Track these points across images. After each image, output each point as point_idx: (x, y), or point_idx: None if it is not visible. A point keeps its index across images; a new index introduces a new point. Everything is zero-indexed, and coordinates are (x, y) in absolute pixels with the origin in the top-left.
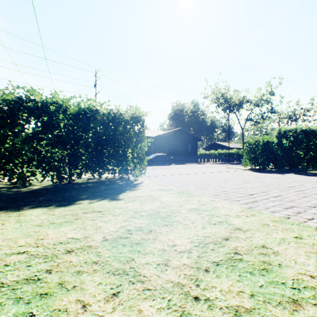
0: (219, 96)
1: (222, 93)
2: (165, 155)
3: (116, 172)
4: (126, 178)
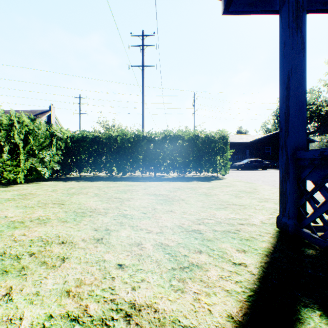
0: None
1: None
2: (259, 160)
3: (209, 171)
4: (216, 176)
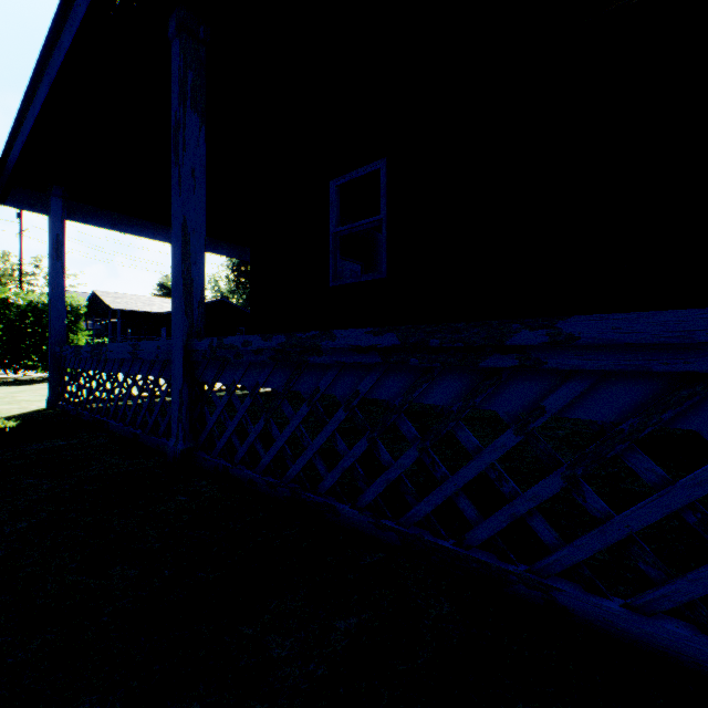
0: None
1: None
2: None
3: (38, 368)
4: None
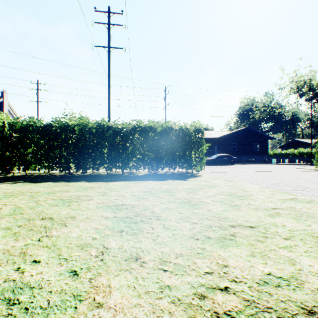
0: (300, 85)
1: (304, 81)
2: (227, 155)
3: (184, 167)
4: (190, 172)
